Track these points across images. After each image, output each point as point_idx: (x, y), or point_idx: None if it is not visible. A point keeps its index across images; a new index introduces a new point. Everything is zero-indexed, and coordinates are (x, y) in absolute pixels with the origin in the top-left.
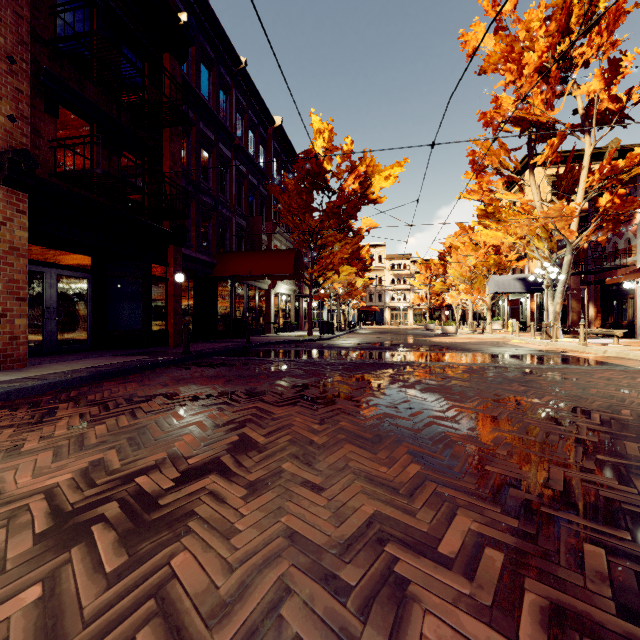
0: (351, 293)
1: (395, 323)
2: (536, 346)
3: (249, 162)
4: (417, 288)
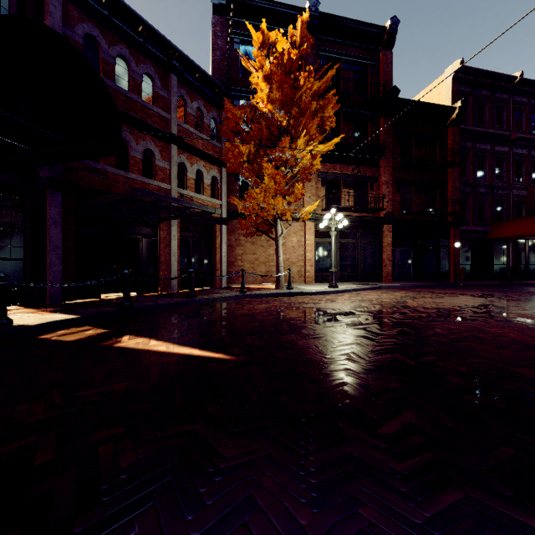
0: None
1: None
2: None
3: (530, 142)
4: None
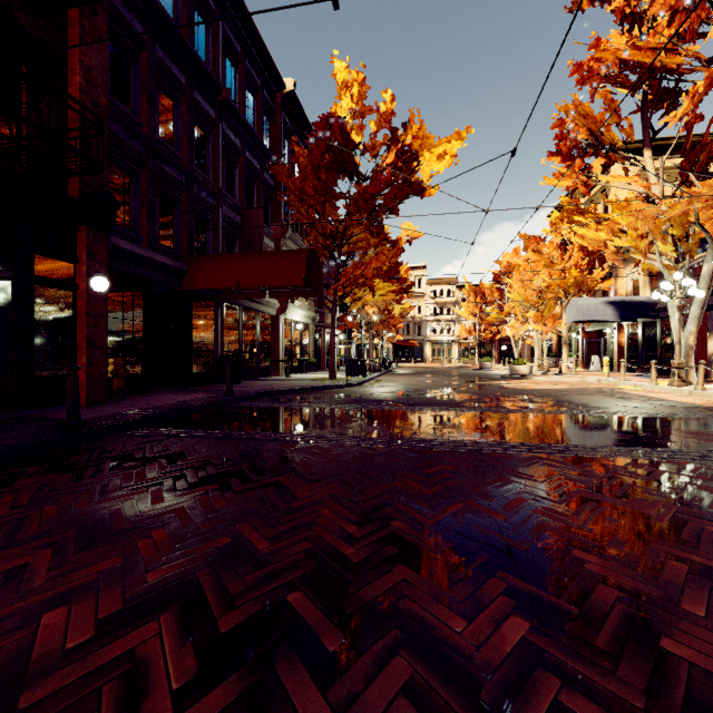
0: (387, 322)
1: (437, 360)
2: (679, 397)
3: (246, 133)
4: (463, 319)
